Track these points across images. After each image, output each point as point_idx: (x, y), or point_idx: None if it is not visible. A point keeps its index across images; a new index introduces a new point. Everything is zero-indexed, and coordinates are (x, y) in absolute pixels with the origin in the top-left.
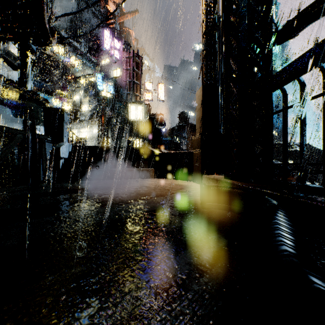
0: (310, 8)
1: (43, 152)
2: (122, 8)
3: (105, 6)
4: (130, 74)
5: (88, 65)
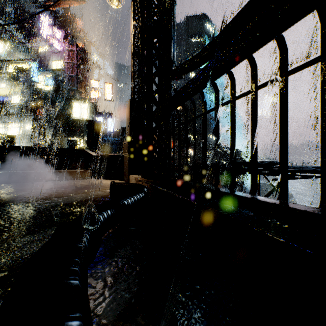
0: (185, 63)
1: None
2: None
3: None
4: (73, 69)
5: (19, 49)
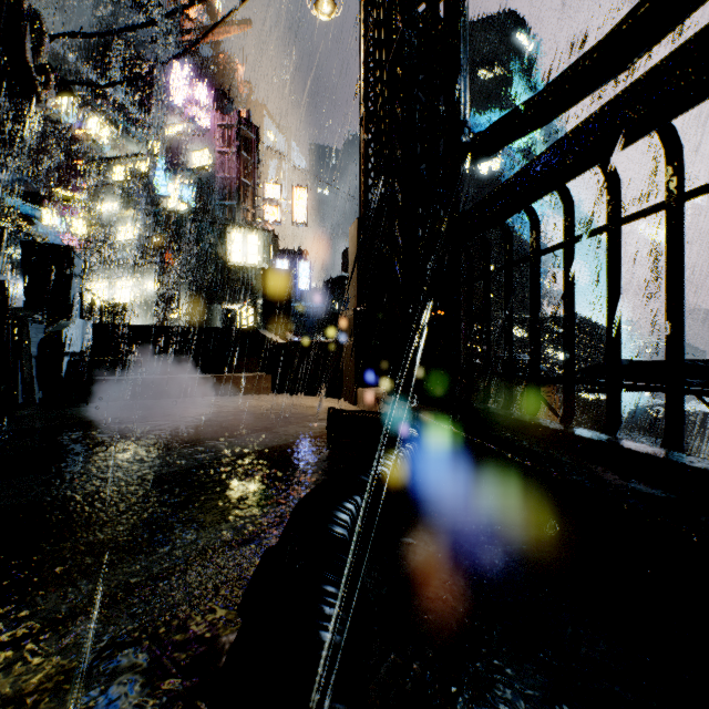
0: (501, 123)
1: (25, 345)
2: (214, 10)
3: (175, 1)
4: (232, 164)
5: (133, 134)
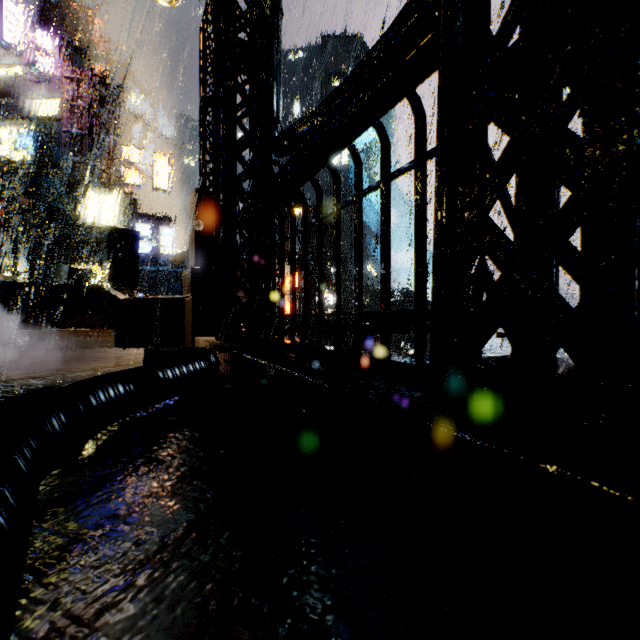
0: (294, 127)
1: None
2: None
3: None
4: (83, 120)
5: None
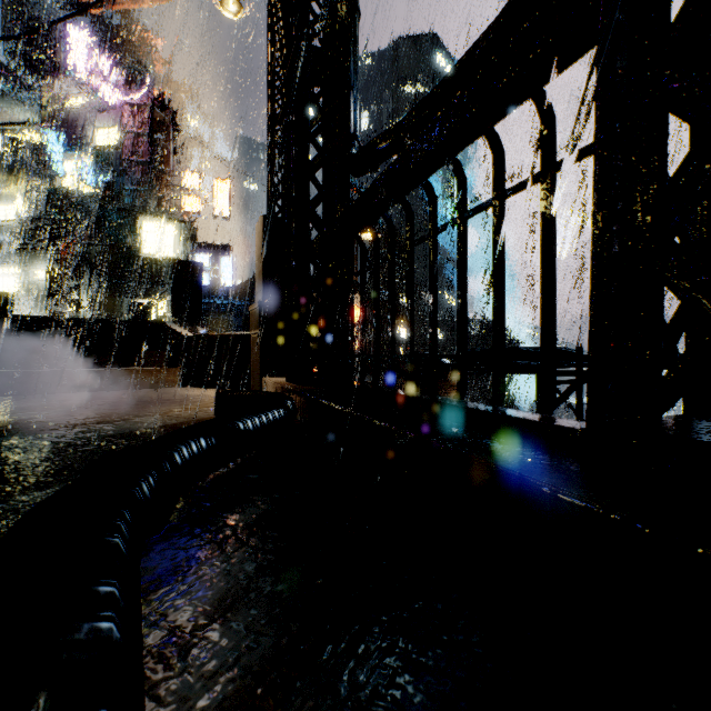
0: (376, 142)
1: None
2: None
3: None
4: (143, 147)
5: (19, 100)
